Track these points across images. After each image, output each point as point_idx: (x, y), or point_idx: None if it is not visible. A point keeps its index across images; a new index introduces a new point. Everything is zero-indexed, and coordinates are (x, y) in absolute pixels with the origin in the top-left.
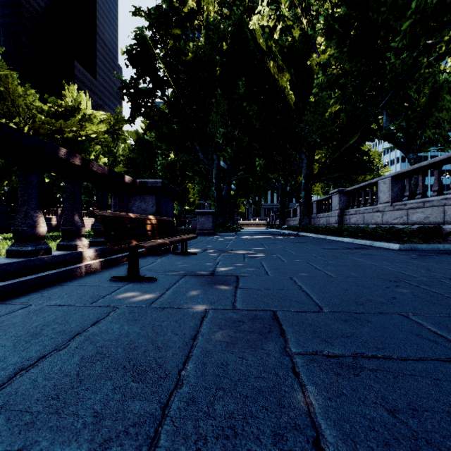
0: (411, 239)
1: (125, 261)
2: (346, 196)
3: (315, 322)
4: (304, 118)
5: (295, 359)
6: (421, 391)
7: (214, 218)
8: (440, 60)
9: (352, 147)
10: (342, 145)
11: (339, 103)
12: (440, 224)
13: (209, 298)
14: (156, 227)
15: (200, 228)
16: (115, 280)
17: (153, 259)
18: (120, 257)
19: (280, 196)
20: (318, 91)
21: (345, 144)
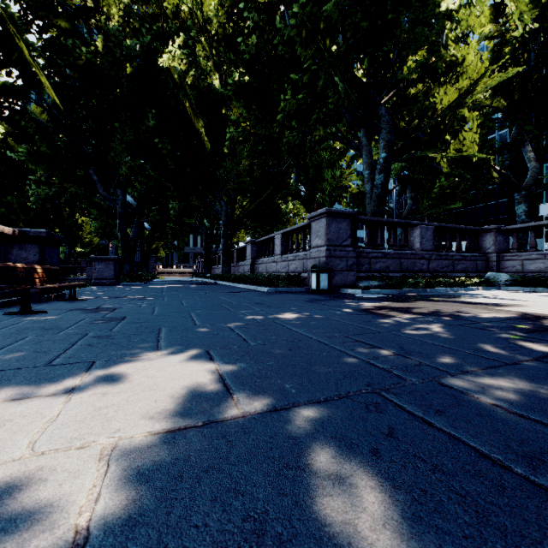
0: (278, 284)
1: (6, 306)
2: (257, 246)
3: (143, 317)
4: (223, 164)
5: (121, 323)
6: (157, 323)
7: (117, 265)
8: (317, 145)
9: (266, 200)
10: (258, 197)
11: (250, 159)
12: (302, 273)
13: (89, 316)
14: (43, 275)
15: (97, 277)
16: (8, 315)
17: (38, 304)
18: (1, 302)
19: (204, 242)
20: (231, 145)
21: (260, 197)
